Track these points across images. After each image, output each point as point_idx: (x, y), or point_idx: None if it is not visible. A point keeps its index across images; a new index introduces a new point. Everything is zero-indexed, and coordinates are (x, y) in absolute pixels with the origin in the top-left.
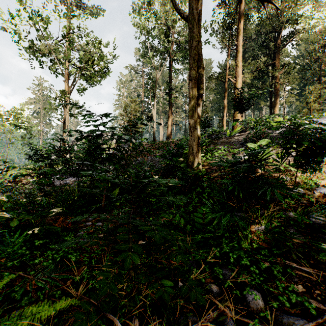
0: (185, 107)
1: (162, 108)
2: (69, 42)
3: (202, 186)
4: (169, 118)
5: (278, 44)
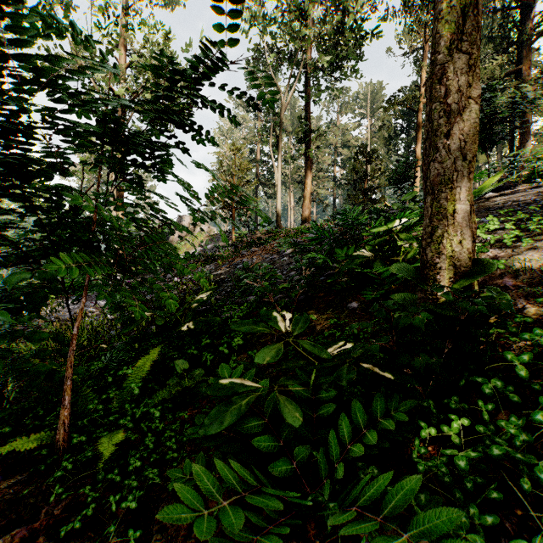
0: (334, 171)
1: (292, 174)
2: (124, 52)
3: (509, 368)
4: (307, 185)
5: (529, 30)
